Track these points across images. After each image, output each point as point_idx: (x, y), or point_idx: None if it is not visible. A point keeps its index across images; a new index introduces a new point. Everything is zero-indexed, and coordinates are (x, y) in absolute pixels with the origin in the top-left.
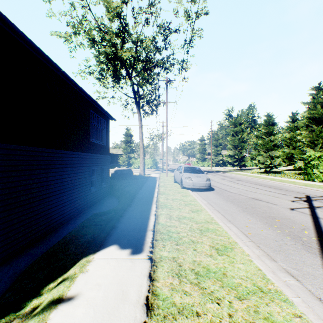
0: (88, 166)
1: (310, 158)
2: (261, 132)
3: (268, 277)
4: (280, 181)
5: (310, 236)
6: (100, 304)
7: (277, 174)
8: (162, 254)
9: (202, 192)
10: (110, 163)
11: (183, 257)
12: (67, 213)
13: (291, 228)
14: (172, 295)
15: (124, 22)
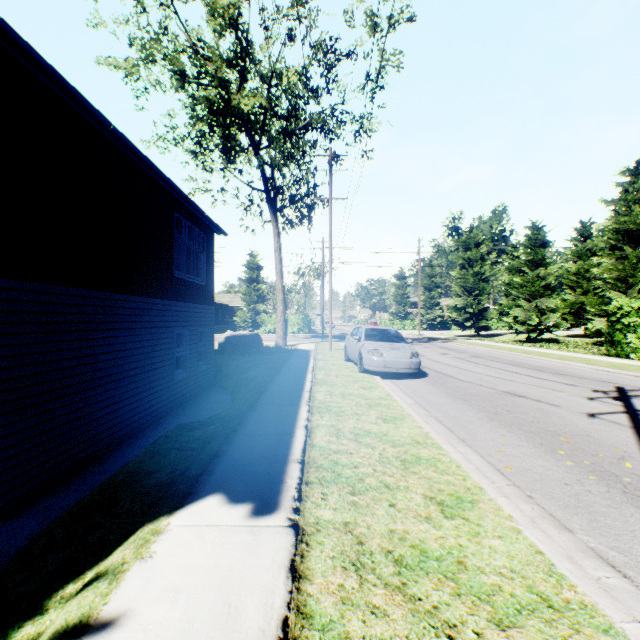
0: (169, 327)
1: (621, 312)
2: (520, 261)
3: (560, 570)
4: (560, 359)
5: (639, 475)
6: (174, 639)
7: (553, 345)
8: (321, 514)
9: (402, 379)
10: (218, 324)
11: (367, 523)
12: (125, 423)
13: (596, 456)
14: (344, 616)
15: (244, 38)
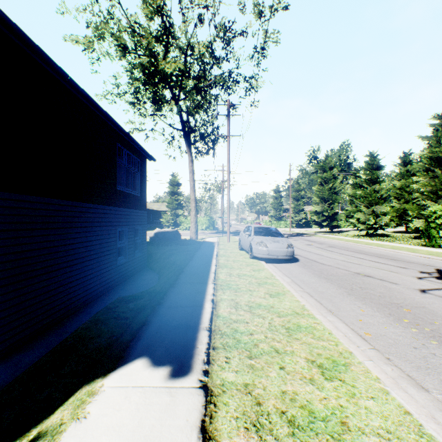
0: (112, 225)
1: (435, 215)
2: (361, 180)
3: (428, 431)
4: (392, 248)
5: None
6: None
7: (385, 238)
8: (225, 377)
9: (281, 263)
10: (150, 223)
11: (263, 384)
12: (80, 296)
13: (433, 324)
14: None
15: (168, 21)
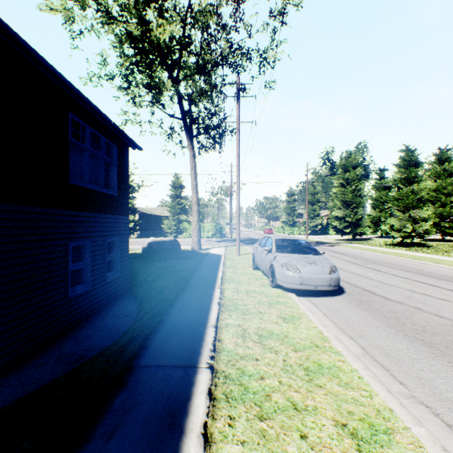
0: (59, 239)
1: None
2: (395, 179)
3: None
4: None
5: None
6: None
7: (427, 249)
8: None
9: (320, 297)
10: (152, 230)
11: None
12: None
13: None
14: None
15: None
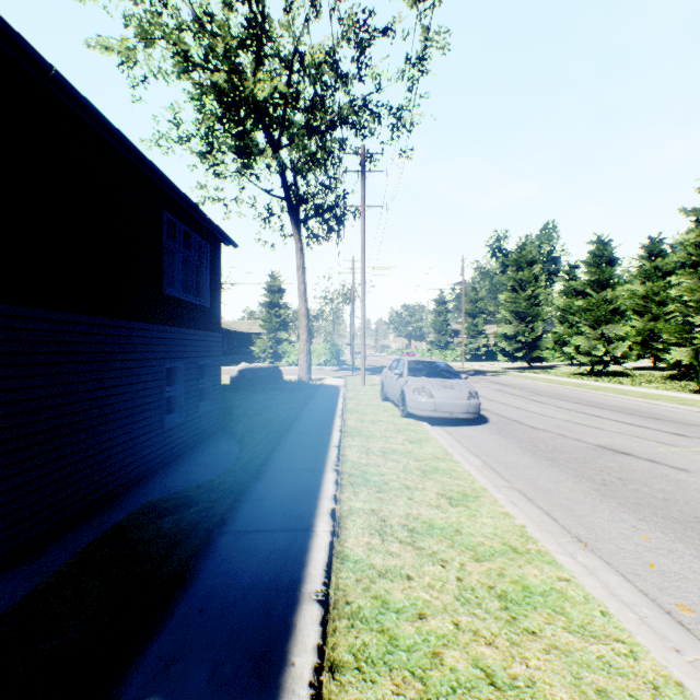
0: (155, 359)
1: None
2: (583, 282)
3: None
4: (644, 398)
5: None
6: None
7: (623, 380)
8: None
9: (457, 426)
10: (235, 354)
11: None
12: (85, 491)
13: None
14: None
15: (260, 11)
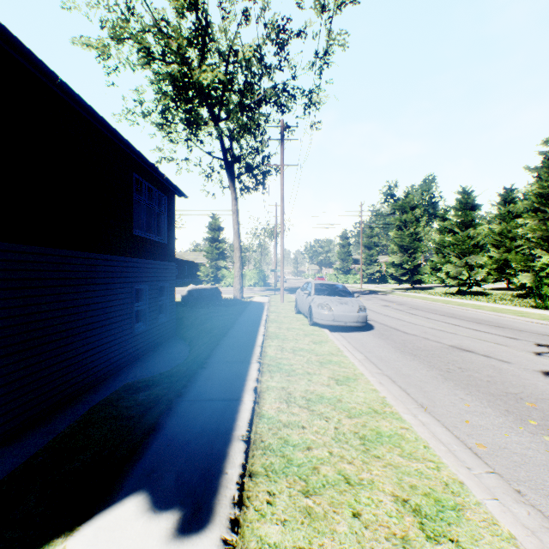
0: (127, 282)
1: None
2: (452, 223)
3: None
4: (493, 311)
5: None
6: None
7: (482, 298)
8: (265, 533)
9: (350, 332)
10: (185, 278)
11: None
12: (79, 378)
13: None
14: None
15: (204, 18)
